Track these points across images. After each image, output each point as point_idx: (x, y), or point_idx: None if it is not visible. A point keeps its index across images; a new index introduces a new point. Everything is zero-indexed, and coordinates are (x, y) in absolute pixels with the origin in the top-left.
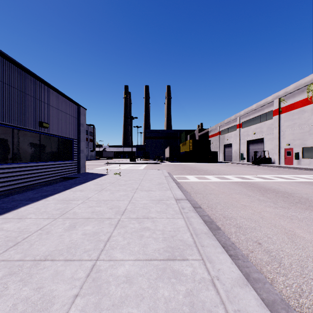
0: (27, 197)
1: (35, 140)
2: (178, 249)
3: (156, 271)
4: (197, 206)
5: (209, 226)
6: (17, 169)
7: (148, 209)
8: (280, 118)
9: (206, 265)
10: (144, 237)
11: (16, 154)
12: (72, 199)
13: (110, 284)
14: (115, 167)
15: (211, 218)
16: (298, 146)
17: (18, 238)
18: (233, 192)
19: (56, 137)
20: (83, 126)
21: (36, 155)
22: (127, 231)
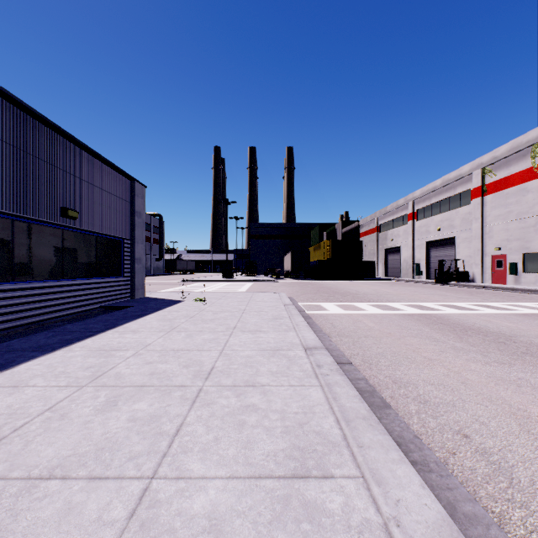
0: (35, 344)
1: (54, 241)
2: (313, 452)
3: (270, 504)
4: (344, 360)
5: (369, 400)
6: (21, 292)
7: (255, 368)
8: (484, 202)
9: (370, 489)
10: (247, 427)
11: (19, 265)
12: (116, 347)
13: (175, 537)
14: (197, 287)
15: (371, 384)
16: (516, 251)
17: (4, 429)
18: (407, 334)
19: (93, 235)
20: (140, 216)
21: (56, 267)
22: (215, 413)
